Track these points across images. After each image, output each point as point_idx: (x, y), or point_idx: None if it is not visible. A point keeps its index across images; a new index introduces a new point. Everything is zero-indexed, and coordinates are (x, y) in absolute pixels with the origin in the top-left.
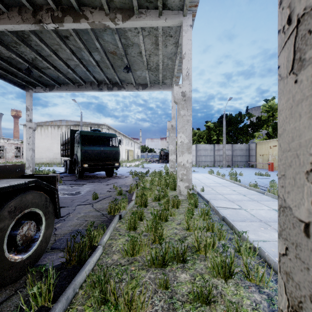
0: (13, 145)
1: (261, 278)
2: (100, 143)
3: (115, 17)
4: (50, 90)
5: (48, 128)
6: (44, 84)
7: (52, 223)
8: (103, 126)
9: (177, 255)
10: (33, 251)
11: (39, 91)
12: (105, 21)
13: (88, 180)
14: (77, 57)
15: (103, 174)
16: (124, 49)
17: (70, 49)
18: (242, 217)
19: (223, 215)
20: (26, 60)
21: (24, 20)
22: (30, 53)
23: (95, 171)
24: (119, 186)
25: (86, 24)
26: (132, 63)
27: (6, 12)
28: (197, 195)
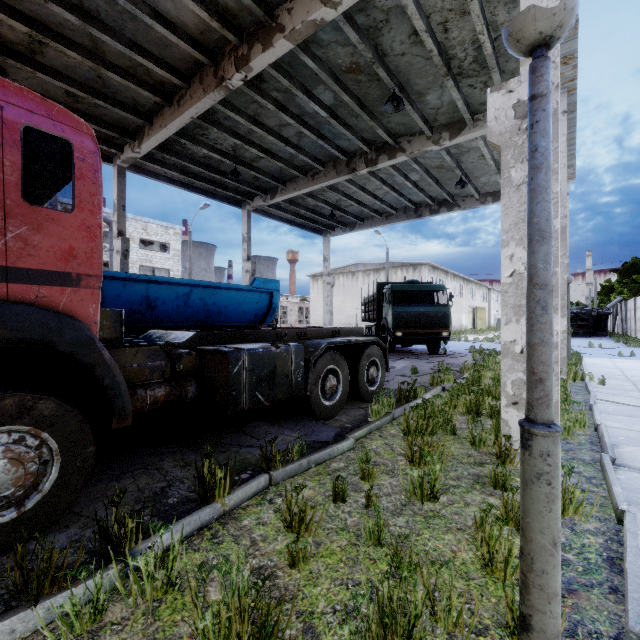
0: (296, 304)
1: (568, 432)
2: (419, 299)
3: (440, 138)
4: (351, 230)
5: (340, 278)
6: (344, 223)
7: (384, 374)
8: (423, 267)
9: (492, 410)
10: (375, 388)
11: (338, 234)
12: (426, 147)
13: (402, 355)
14: (387, 185)
15: (423, 350)
16: (454, 159)
17: (380, 180)
18: (636, 414)
19: (591, 404)
20: (330, 204)
21: (338, 173)
22: (335, 196)
23: (412, 343)
24: (447, 365)
25: (403, 157)
26: (471, 170)
27: (322, 170)
28: (583, 387)
